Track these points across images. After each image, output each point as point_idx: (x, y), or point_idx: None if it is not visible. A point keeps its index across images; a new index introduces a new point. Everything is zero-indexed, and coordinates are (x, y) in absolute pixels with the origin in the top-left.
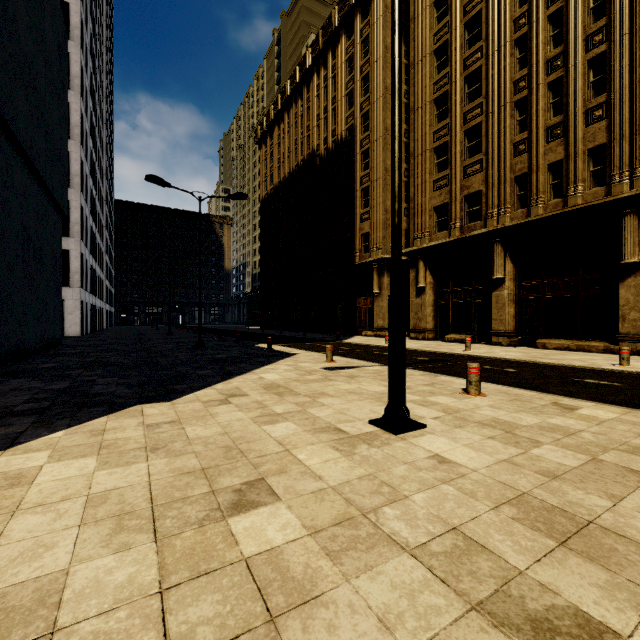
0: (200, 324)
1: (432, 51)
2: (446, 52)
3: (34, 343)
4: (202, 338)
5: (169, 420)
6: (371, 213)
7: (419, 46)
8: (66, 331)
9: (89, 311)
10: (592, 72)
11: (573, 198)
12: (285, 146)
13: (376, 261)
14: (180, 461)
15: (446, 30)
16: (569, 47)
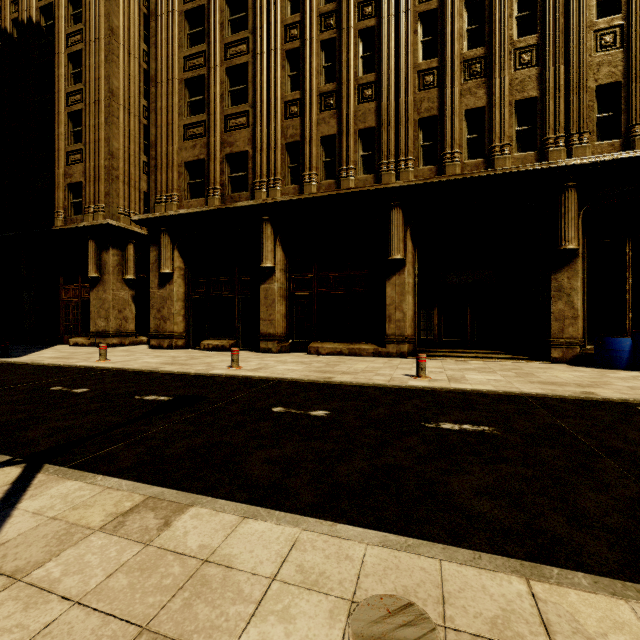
0: None
1: None
2: None
3: None
4: None
5: None
6: (85, 152)
7: None
8: None
9: None
10: (362, 46)
11: (347, 181)
12: None
13: (94, 228)
14: None
15: None
16: (342, 6)
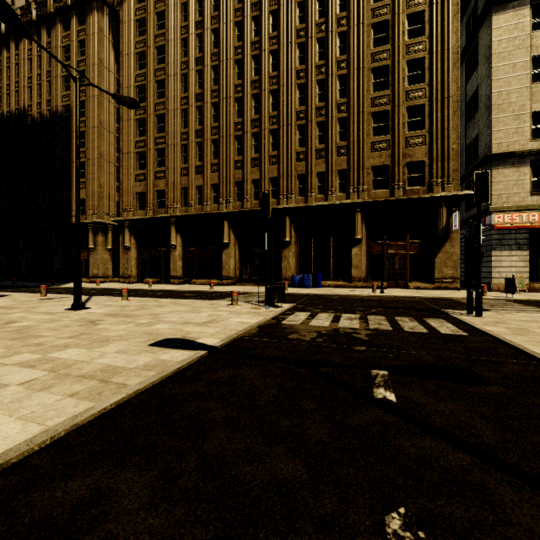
0: None
1: (135, 86)
2: (145, 92)
3: None
4: None
5: None
6: (87, 184)
7: (126, 77)
8: None
9: None
10: (214, 146)
11: (206, 207)
12: None
13: (91, 223)
14: None
15: (144, 78)
16: (205, 129)
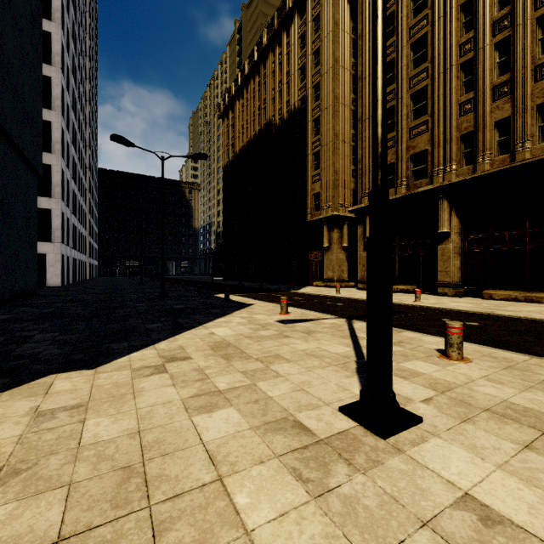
0: (163, 275)
1: None
2: (392, 23)
3: (1, 294)
4: (168, 288)
5: (74, 403)
6: (322, 175)
7: (367, 19)
8: (48, 282)
9: (71, 264)
10: (540, 30)
11: (521, 153)
12: (244, 118)
13: (326, 218)
14: (31, 512)
15: (392, 2)
16: (517, 6)
